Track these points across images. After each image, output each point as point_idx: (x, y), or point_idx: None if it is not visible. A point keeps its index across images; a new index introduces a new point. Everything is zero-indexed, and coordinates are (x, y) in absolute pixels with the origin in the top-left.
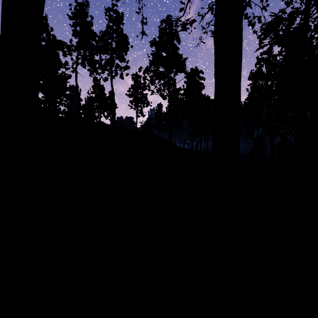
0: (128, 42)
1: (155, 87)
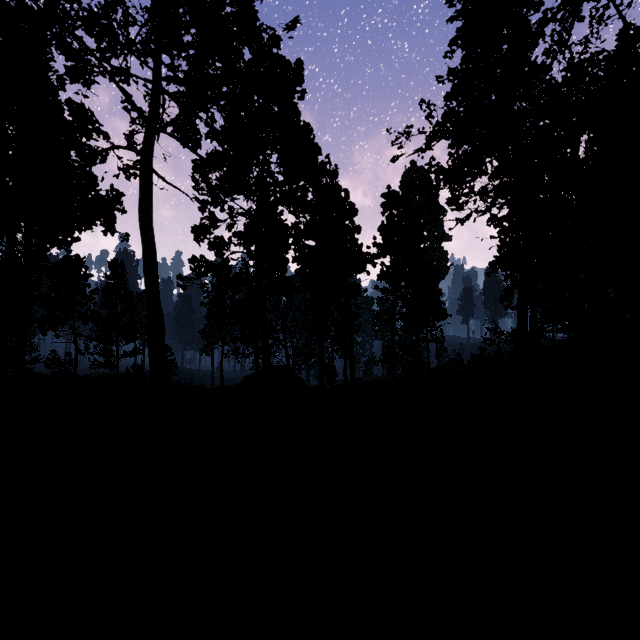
0: None
1: None
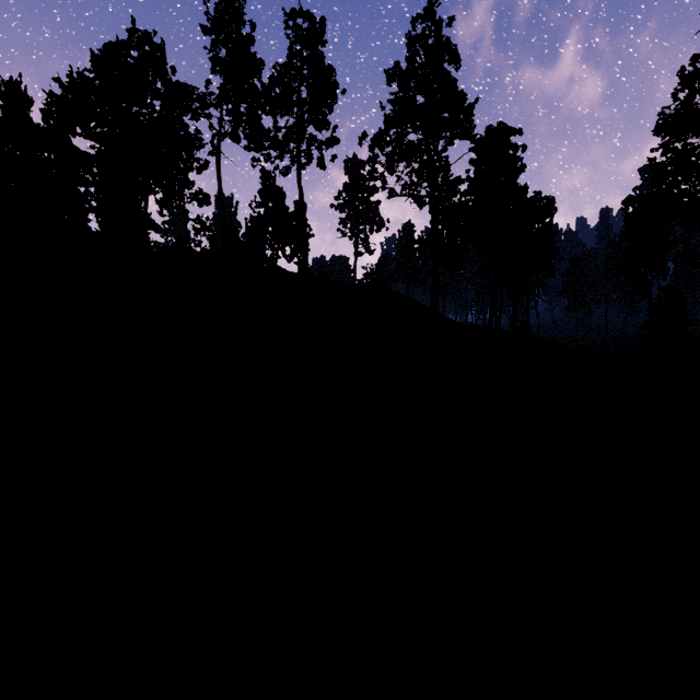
0: (335, 84)
1: (398, 180)
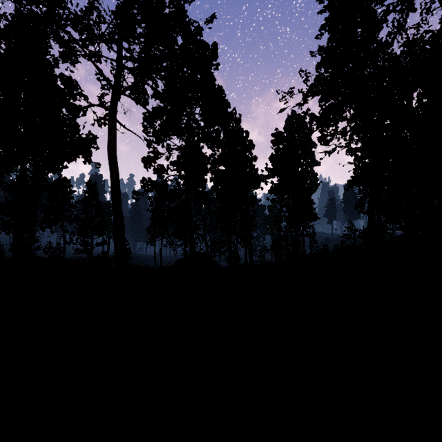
0: None
1: None
